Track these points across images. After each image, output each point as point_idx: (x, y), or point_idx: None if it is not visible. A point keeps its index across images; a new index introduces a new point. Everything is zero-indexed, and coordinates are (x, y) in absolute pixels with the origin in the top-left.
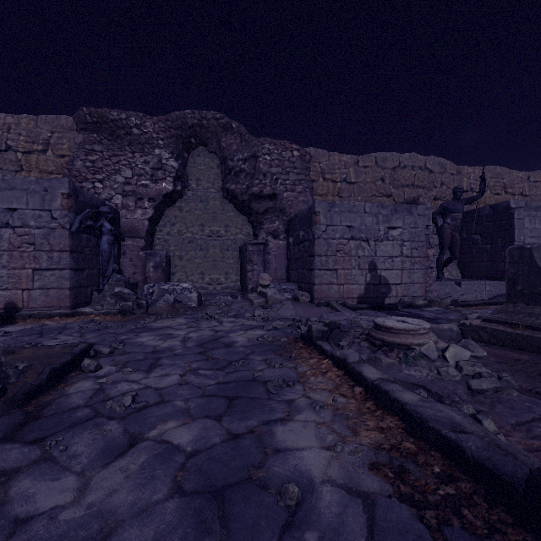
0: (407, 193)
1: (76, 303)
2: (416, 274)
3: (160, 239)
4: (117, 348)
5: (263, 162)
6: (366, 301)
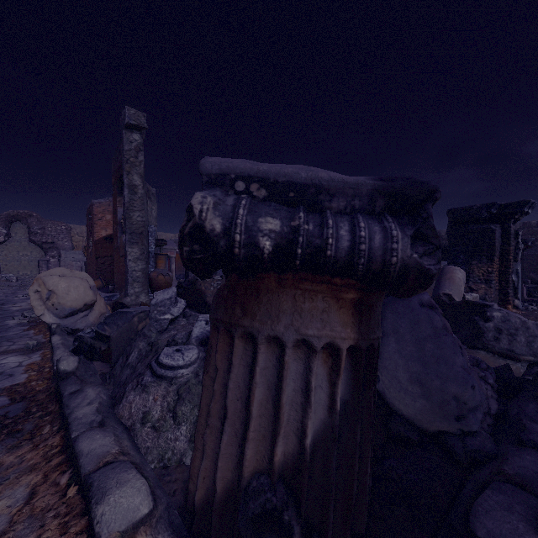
0: None
1: None
2: None
3: None
4: None
5: (48, 231)
6: None
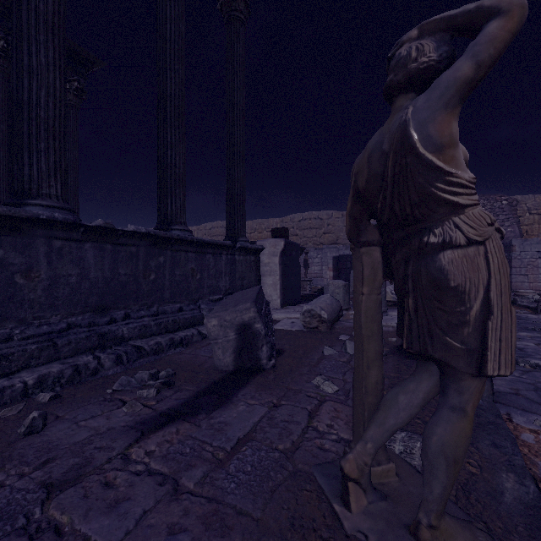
0: None
1: None
2: None
3: None
4: None
5: None
6: None
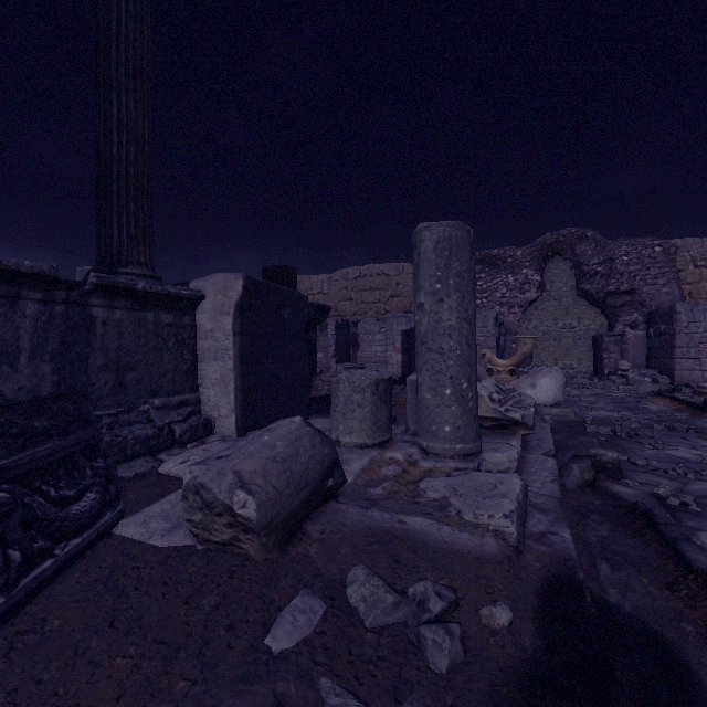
0: None
1: None
2: None
3: (519, 333)
4: None
5: (619, 263)
6: None
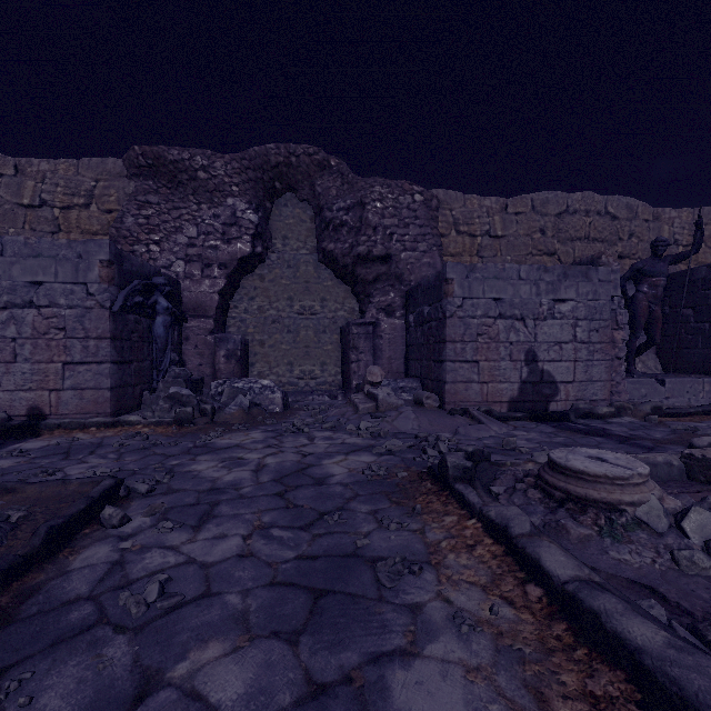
0: (579, 249)
1: (120, 408)
2: (596, 367)
3: (235, 318)
4: (162, 482)
5: (372, 212)
6: (521, 407)
